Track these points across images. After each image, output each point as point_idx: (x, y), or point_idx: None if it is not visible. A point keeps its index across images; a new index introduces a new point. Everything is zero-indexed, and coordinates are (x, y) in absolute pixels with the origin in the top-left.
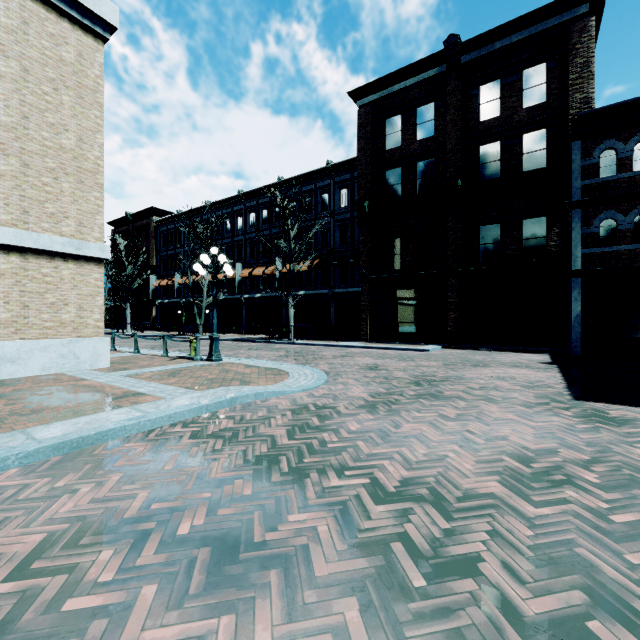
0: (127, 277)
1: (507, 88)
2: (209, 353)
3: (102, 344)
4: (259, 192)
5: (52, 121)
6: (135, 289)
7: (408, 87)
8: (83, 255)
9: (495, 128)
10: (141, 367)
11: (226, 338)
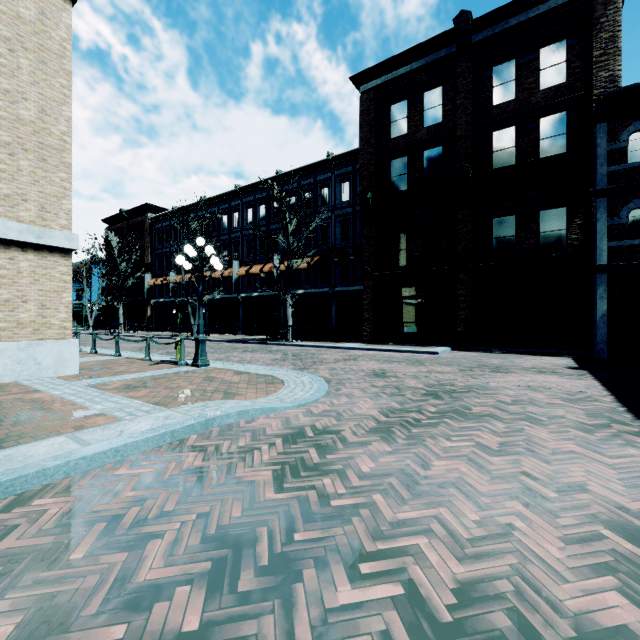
0: (120, 275)
1: (523, 68)
2: (194, 357)
3: (69, 347)
4: (256, 187)
5: (7, 87)
6: (130, 288)
7: (414, 70)
8: (46, 245)
9: (510, 112)
10: (114, 374)
11: (221, 339)
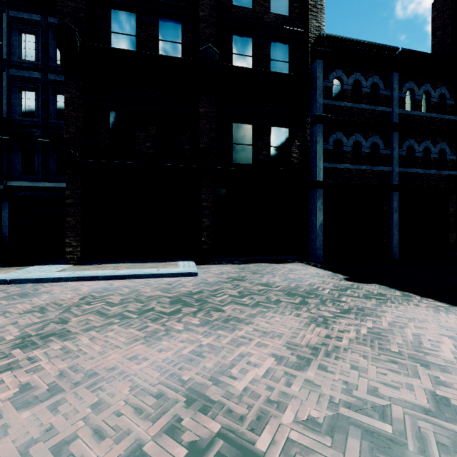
0: None
1: None
2: None
3: None
4: None
5: None
6: None
7: None
8: None
9: (248, 19)
10: None
11: None
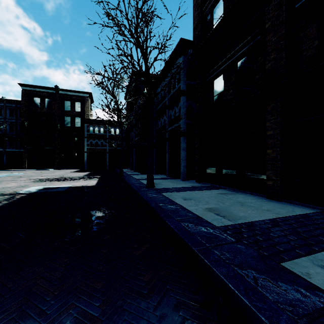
0: None
1: (72, 104)
2: None
3: None
4: None
5: None
6: None
7: (42, 91)
8: None
9: (69, 113)
10: None
11: None
